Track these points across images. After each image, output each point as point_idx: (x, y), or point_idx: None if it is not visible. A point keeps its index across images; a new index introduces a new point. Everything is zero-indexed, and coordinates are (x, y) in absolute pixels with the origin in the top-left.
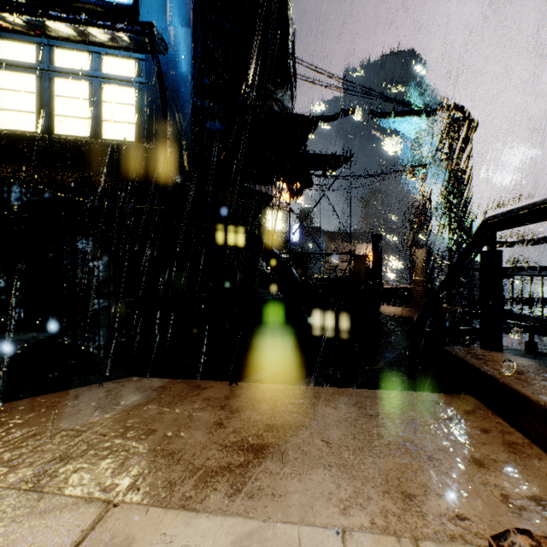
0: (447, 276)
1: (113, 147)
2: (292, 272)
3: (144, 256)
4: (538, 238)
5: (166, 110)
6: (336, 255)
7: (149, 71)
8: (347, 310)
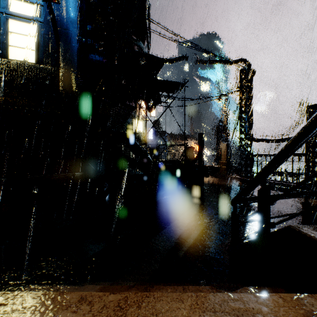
0: (276, 157)
1: (17, 65)
2: (148, 157)
3: (41, 145)
4: (289, 137)
5: (58, 42)
6: (174, 148)
7: (46, 13)
8: (183, 181)
